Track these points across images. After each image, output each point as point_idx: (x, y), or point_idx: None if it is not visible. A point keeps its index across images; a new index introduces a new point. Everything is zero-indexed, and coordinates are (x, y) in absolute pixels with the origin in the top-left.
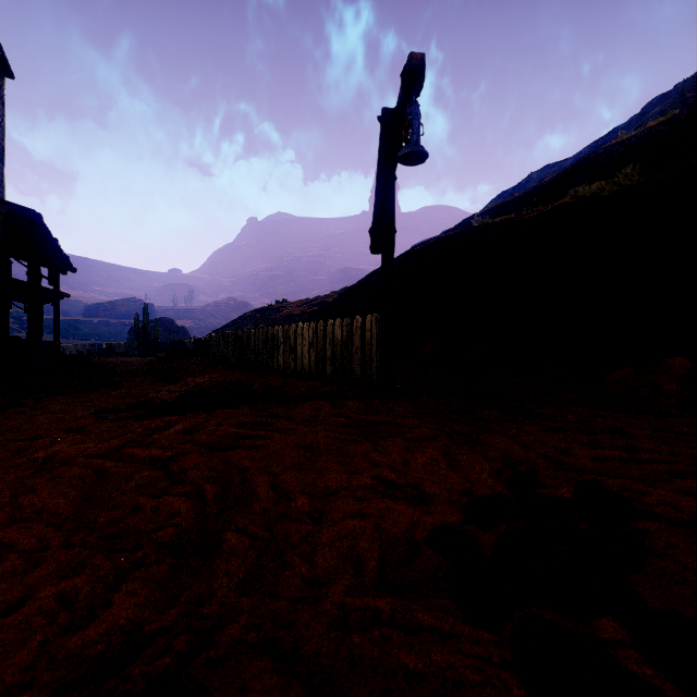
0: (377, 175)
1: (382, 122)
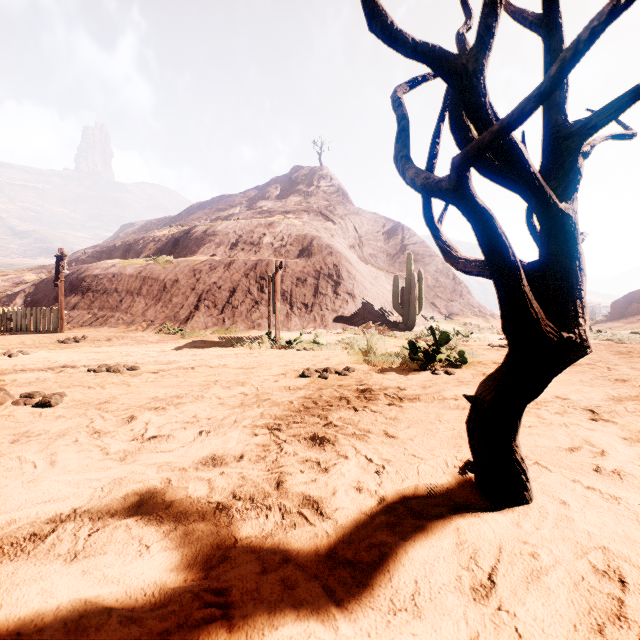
0: (56, 268)
1: (57, 258)
